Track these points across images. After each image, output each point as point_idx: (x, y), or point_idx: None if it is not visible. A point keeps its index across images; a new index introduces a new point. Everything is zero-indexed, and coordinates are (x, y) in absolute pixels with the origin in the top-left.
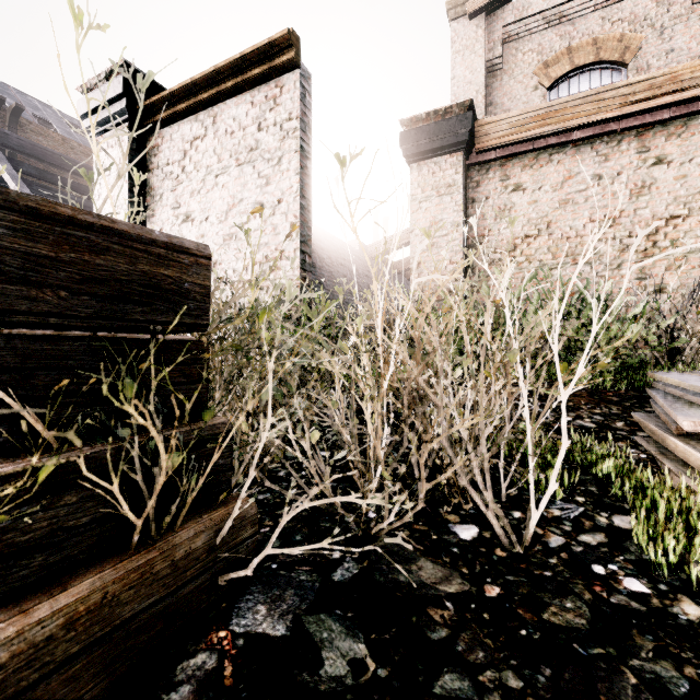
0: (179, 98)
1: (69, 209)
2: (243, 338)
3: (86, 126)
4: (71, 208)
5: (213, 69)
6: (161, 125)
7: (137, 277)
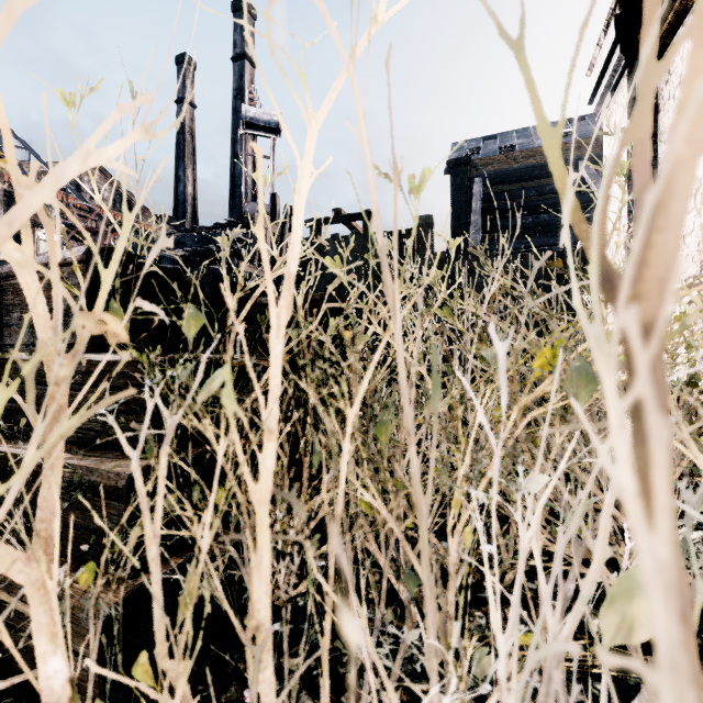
0: None
1: None
2: None
3: (594, 108)
4: None
5: None
6: (669, 35)
7: None
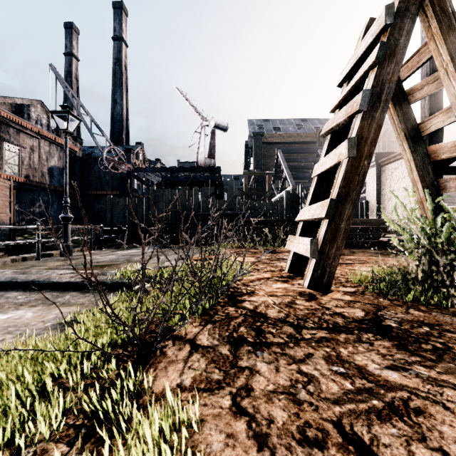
0: (390, 159)
1: (377, 219)
2: (409, 224)
3: None
4: (377, 219)
5: (399, 152)
6: (385, 165)
7: (381, 222)
